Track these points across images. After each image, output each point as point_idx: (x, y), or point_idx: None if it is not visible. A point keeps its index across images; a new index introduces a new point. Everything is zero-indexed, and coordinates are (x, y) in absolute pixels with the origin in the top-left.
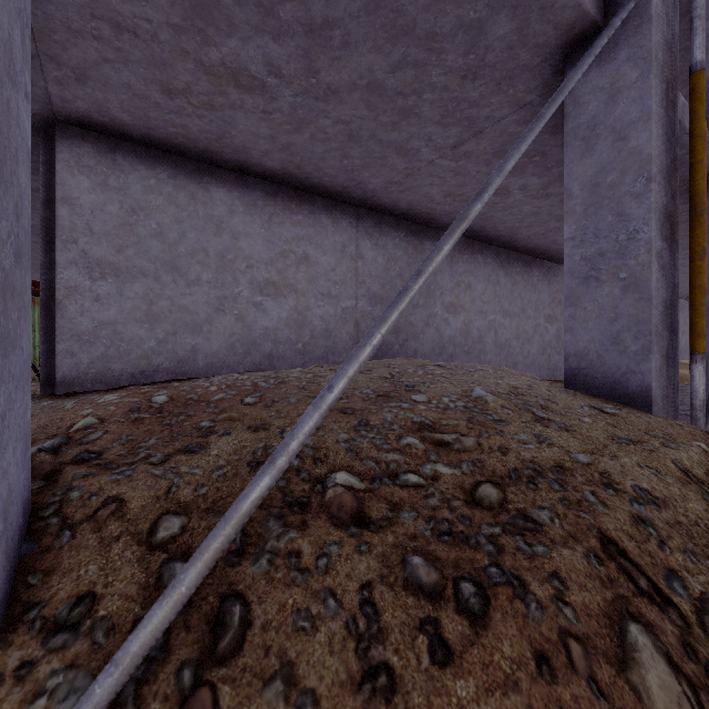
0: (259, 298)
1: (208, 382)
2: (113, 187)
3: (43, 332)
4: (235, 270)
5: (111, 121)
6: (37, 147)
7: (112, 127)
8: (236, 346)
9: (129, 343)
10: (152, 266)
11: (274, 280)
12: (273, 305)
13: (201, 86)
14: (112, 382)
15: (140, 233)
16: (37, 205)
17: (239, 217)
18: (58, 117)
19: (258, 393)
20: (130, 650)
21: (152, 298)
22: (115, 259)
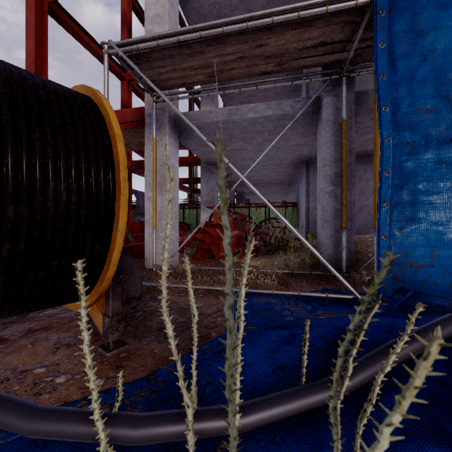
0: None
1: (365, 236)
2: None
3: (306, 221)
4: (367, 195)
5: None
6: (300, 165)
7: None
8: (367, 224)
9: None
10: None
11: None
12: None
13: (358, 144)
14: None
15: None
16: (290, 177)
17: (368, 173)
18: (311, 159)
19: None
20: (371, 258)
21: None
22: None
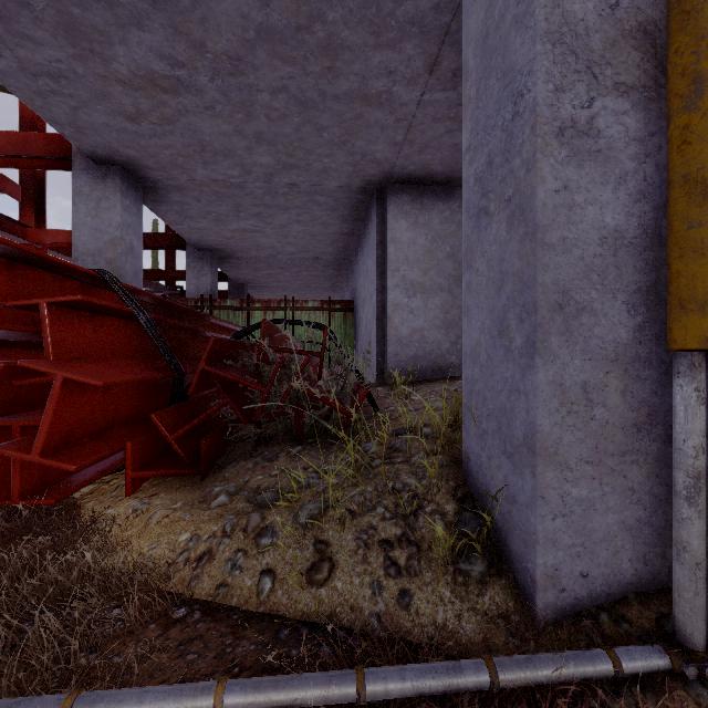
0: None
1: None
2: (421, 224)
3: (377, 338)
4: None
5: (426, 174)
6: (363, 205)
7: (424, 178)
8: None
9: (431, 346)
10: (446, 282)
11: None
12: None
13: None
14: (420, 376)
15: (438, 256)
16: (339, 245)
17: None
18: (390, 181)
19: None
20: None
21: (446, 308)
22: (422, 280)
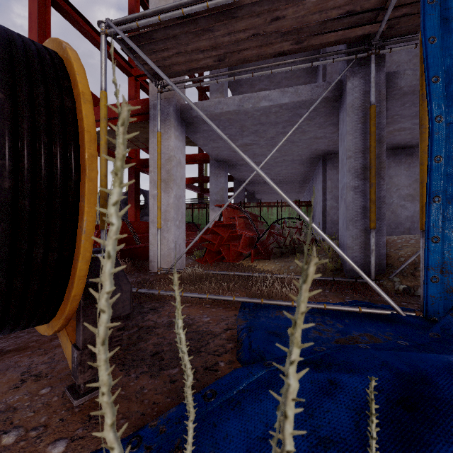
0: (403, 203)
1: (392, 237)
2: None
3: (322, 221)
4: (390, 192)
5: None
6: (316, 162)
7: None
8: (391, 224)
9: None
10: None
11: (411, 193)
12: (410, 205)
13: None
14: None
15: None
16: (304, 175)
17: (392, 169)
18: (328, 154)
19: (413, 240)
20: (406, 263)
21: None
22: None
